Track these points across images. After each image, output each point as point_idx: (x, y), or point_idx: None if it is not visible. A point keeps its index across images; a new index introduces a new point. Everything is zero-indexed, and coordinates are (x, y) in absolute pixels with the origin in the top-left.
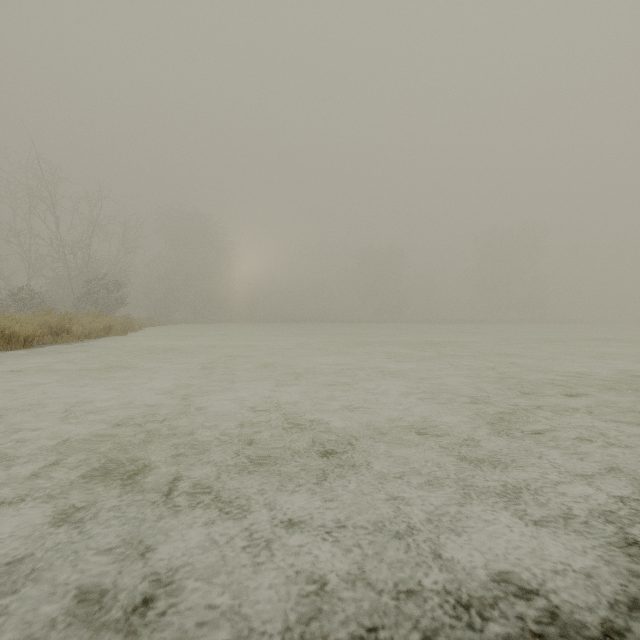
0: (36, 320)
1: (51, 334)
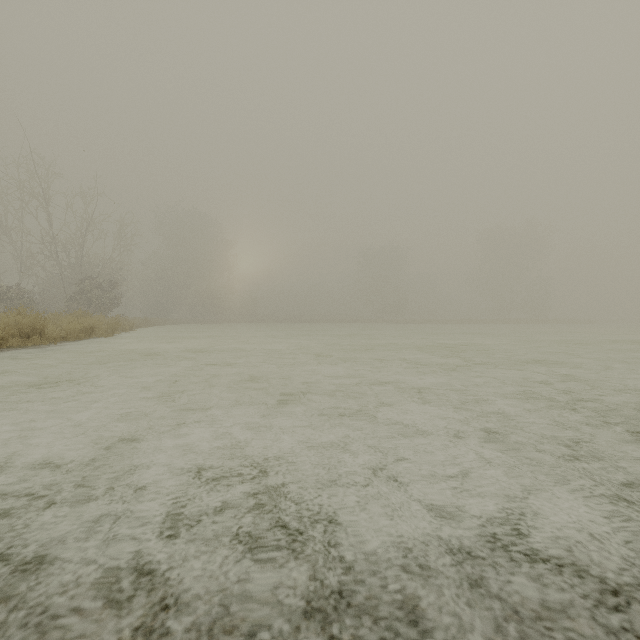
0: (4, 320)
1: (21, 336)
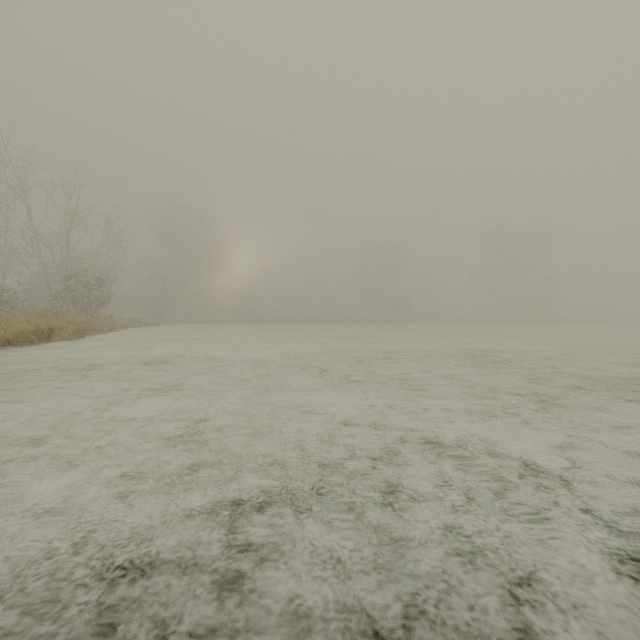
0: None
1: None
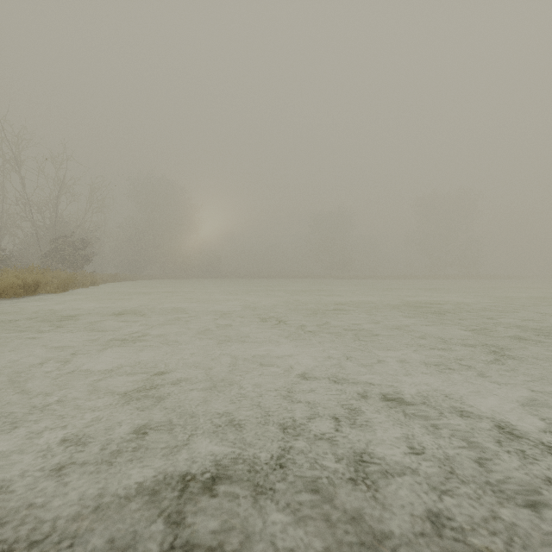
0: None
1: None
